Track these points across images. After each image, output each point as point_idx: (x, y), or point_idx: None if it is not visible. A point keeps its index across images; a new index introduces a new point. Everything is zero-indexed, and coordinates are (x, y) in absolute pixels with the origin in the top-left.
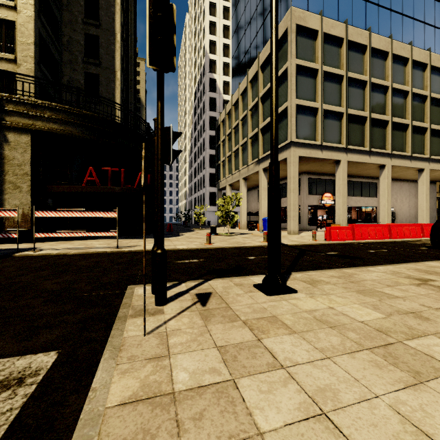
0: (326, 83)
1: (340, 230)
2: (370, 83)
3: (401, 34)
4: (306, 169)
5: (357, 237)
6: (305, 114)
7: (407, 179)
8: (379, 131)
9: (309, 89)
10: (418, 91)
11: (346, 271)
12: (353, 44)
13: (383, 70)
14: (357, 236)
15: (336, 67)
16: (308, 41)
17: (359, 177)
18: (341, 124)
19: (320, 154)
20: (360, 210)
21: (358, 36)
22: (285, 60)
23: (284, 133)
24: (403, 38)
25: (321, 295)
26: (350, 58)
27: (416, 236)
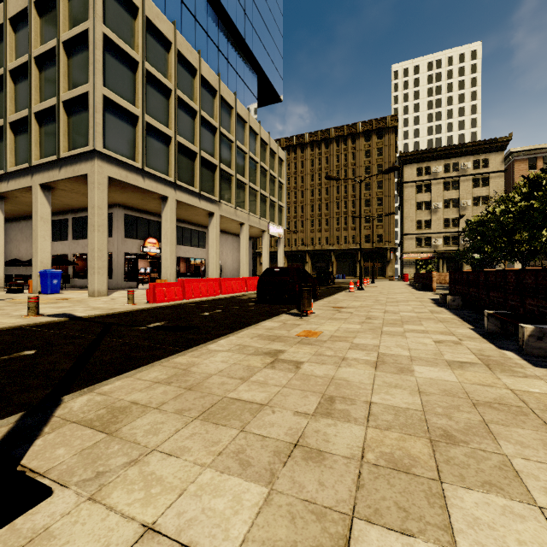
0: (150, 88)
1: (168, 288)
2: (201, 115)
3: (227, 80)
4: (121, 200)
5: (188, 295)
6: (119, 117)
7: (231, 232)
8: (208, 174)
9: (125, 82)
10: (241, 145)
11: (179, 361)
12: (183, 58)
13: (213, 108)
14: (188, 295)
15: (163, 74)
16: (124, 12)
17: (189, 224)
18: (169, 151)
19: (142, 182)
20: (189, 262)
21: (188, 51)
22: (85, 16)
23: (82, 134)
24: (229, 87)
25: (126, 469)
26: (180, 74)
27: (242, 290)
